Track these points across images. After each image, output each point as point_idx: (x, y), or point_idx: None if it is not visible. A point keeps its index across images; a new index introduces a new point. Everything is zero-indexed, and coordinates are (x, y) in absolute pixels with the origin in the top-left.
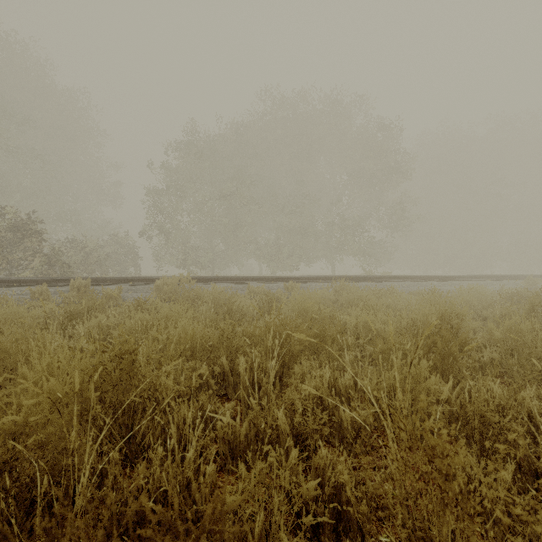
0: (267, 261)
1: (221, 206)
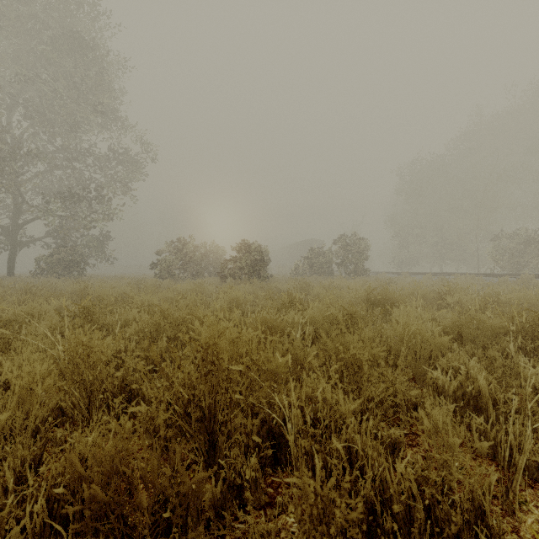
0: None
1: None
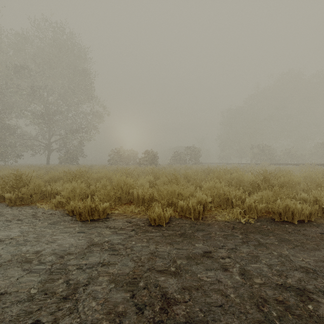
0: None
1: None
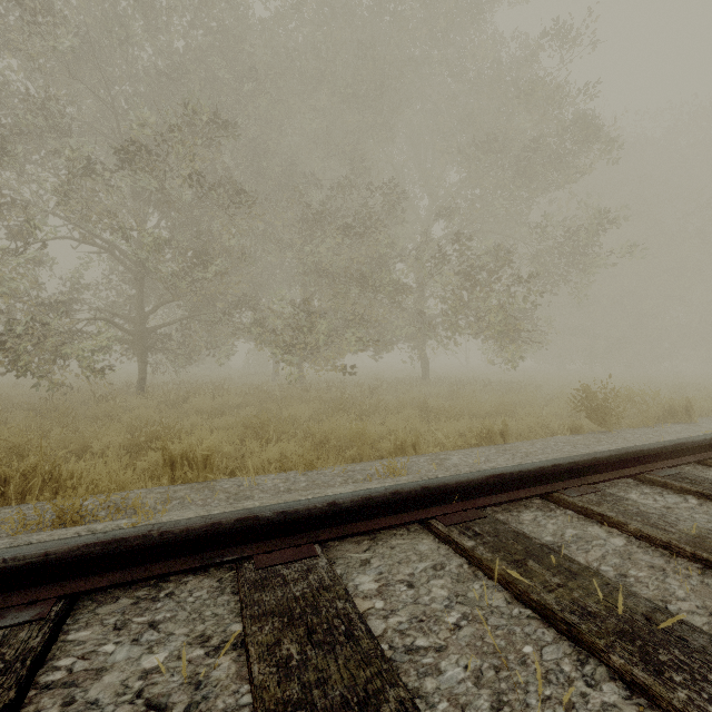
0: (276, 350)
1: (159, 208)
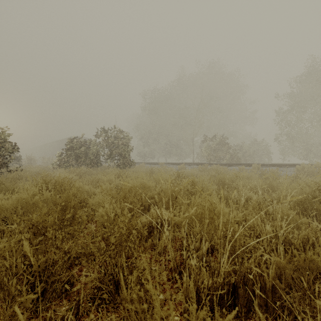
0: None
1: None
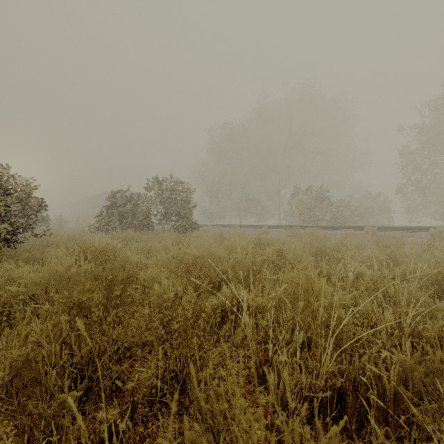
0: None
1: None
